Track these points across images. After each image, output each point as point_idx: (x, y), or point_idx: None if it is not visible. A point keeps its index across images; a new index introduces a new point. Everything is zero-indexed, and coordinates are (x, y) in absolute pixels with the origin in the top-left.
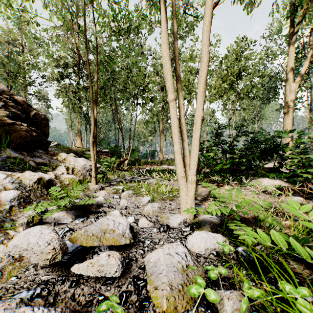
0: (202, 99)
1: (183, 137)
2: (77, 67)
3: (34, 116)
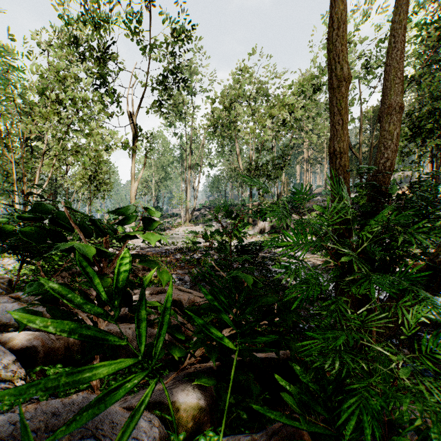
0: None
1: None
2: None
3: None
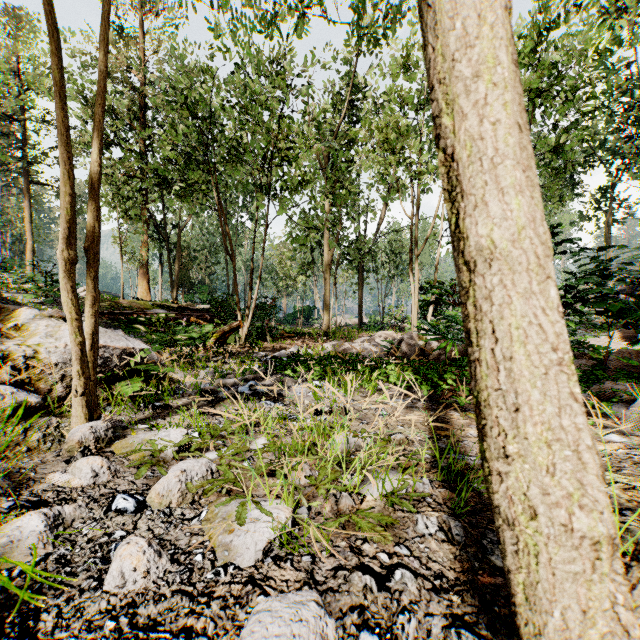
0: None
1: None
2: (139, 122)
3: None
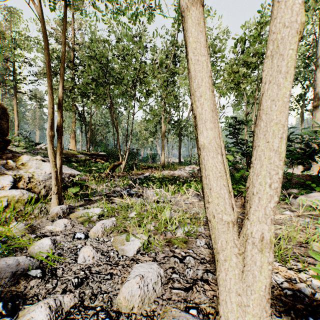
0: None
1: None
2: (71, 62)
3: None
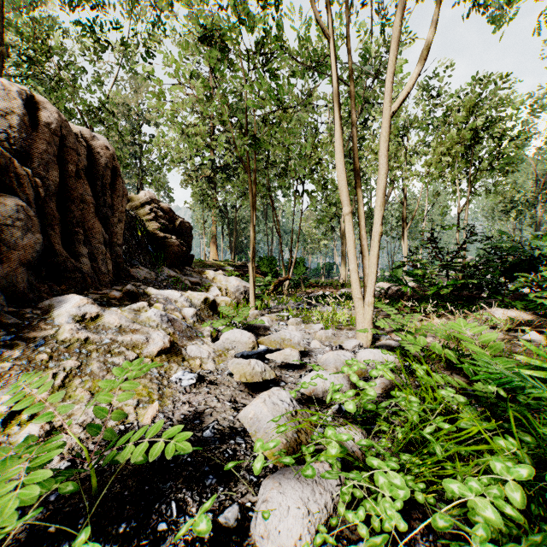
0: (380, 213)
1: (363, 253)
2: (211, 138)
3: (180, 225)
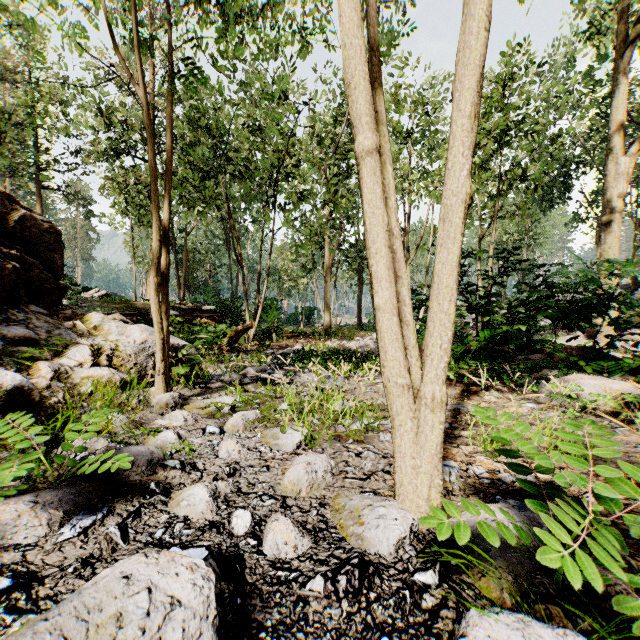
0: (469, 137)
1: (396, 268)
2: None
3: (22, 222)
